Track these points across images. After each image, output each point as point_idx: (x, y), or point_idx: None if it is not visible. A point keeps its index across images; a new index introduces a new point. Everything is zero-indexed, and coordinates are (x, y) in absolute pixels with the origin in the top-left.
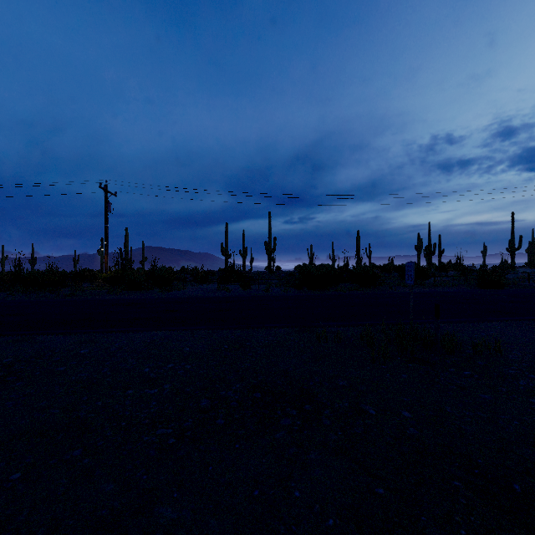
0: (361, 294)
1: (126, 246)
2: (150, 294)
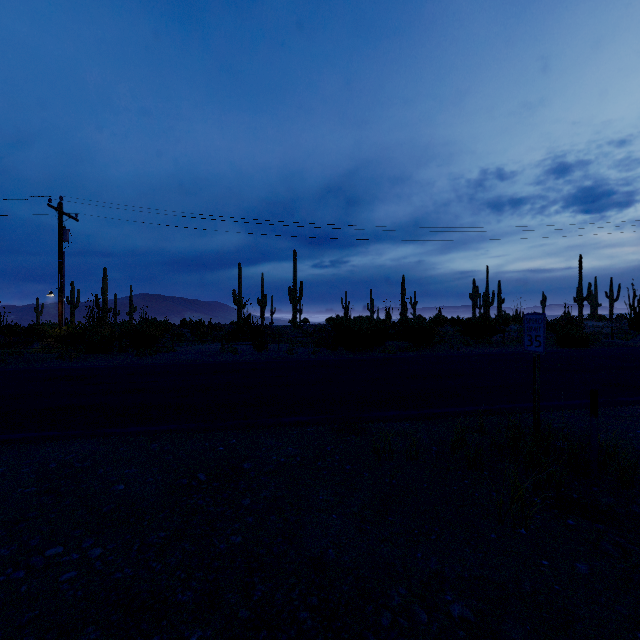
0: (417, 357)
1: (104, 292)
2: (121, 359)
